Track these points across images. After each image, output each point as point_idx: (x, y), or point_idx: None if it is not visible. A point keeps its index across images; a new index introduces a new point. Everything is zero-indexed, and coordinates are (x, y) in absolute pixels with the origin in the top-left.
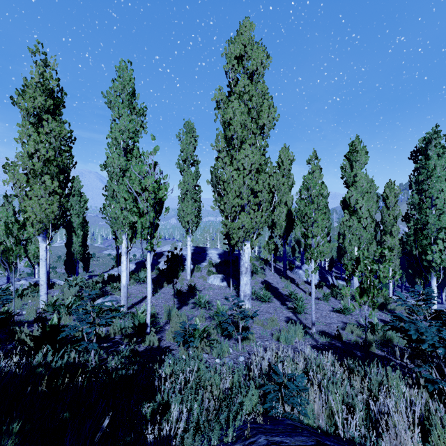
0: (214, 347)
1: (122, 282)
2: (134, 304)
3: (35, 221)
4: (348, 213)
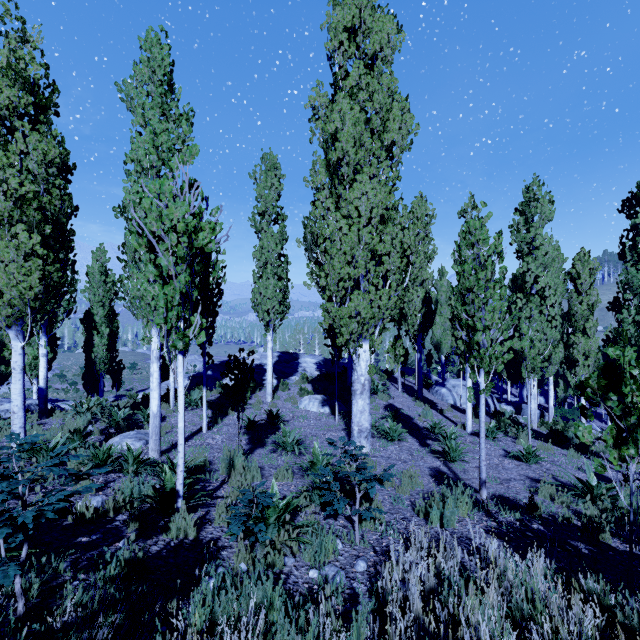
0: (306, 542)
1: (152, 408)
2: (176, 444)
3: (1, 304)
4: (522, 298)
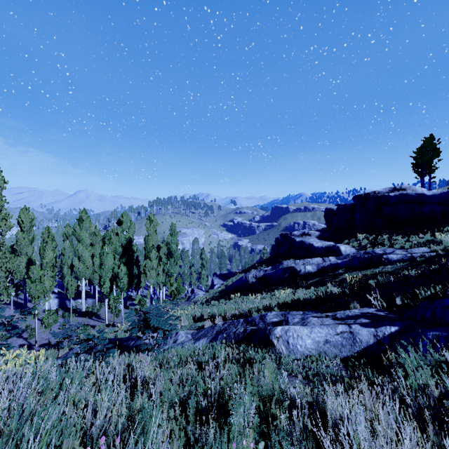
0: None
1: None
2: None
3: None
4: (78, 259)
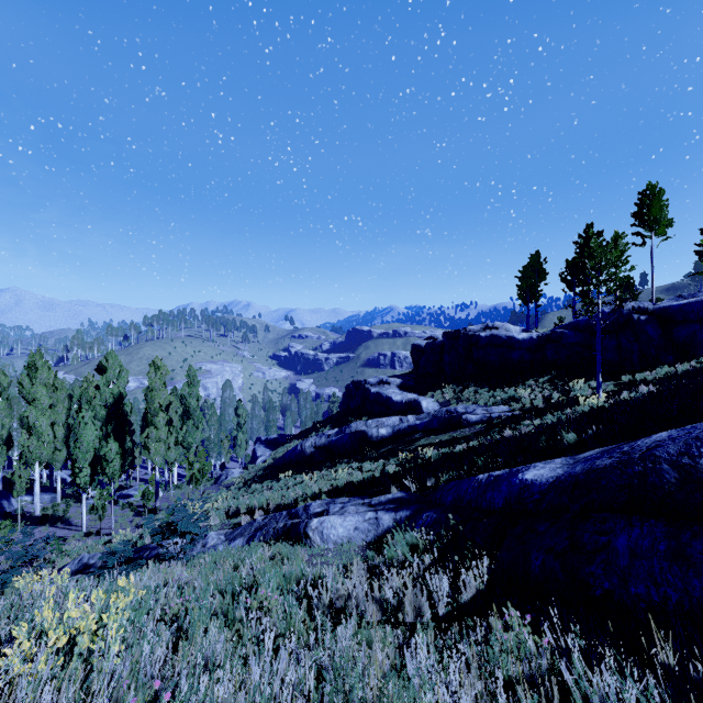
0: None
1: None
2: None
3: None
4: (28, 432)
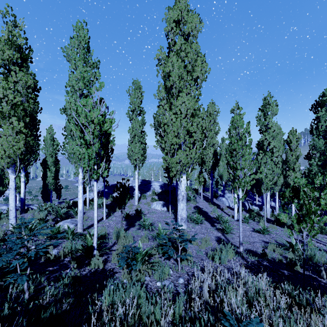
0: (155, 270)
1: (79, 208)
2: (90, 225)
3: (4, 156)
4: (262, 153)
